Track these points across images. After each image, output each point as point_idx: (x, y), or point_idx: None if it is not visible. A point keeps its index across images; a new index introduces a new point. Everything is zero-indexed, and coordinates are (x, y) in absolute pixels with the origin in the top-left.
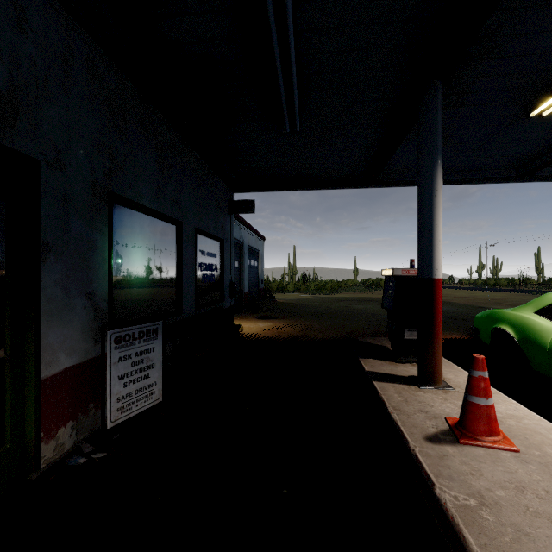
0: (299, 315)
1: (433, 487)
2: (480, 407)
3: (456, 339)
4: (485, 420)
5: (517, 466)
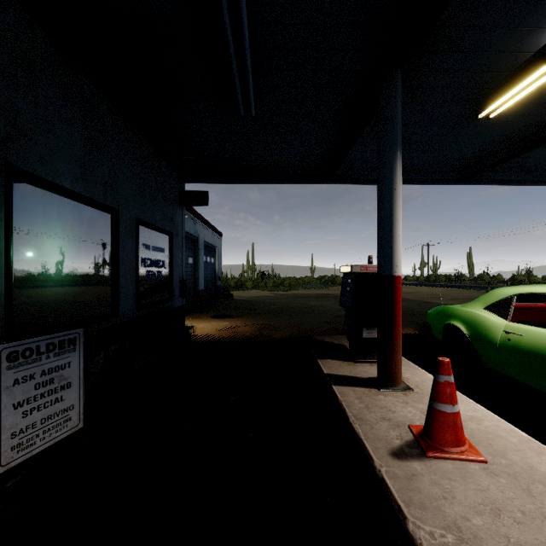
0: (257, 313)
1: (405, 521)
2: (447, 415)
3: (408, 334)
4: (451, 429)
5: (488, 481)
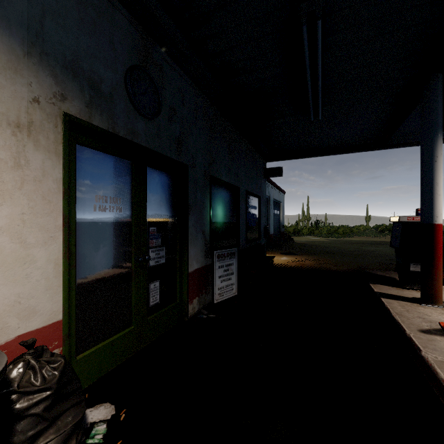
0: (316, 253)
1: (420, 352)
2: None
3: None
4: None
5: None
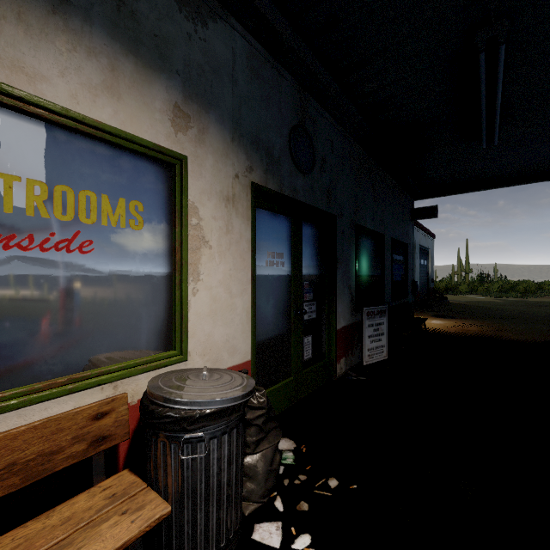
0: (483, 317)
1: None
2: None
3: None
4: None
5: None
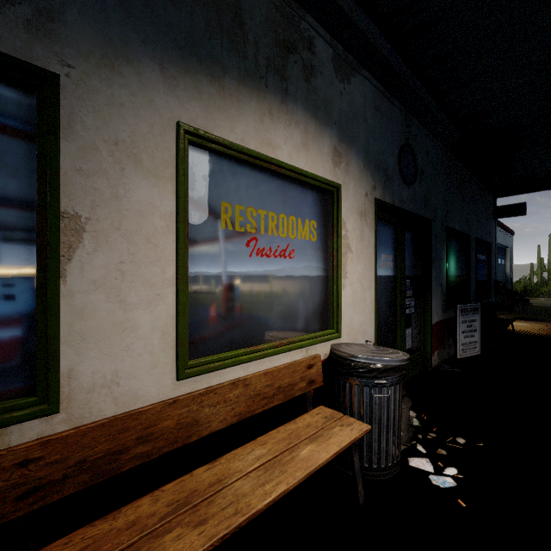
0: None
1: None
2: None
3: None
4: None
5: None
